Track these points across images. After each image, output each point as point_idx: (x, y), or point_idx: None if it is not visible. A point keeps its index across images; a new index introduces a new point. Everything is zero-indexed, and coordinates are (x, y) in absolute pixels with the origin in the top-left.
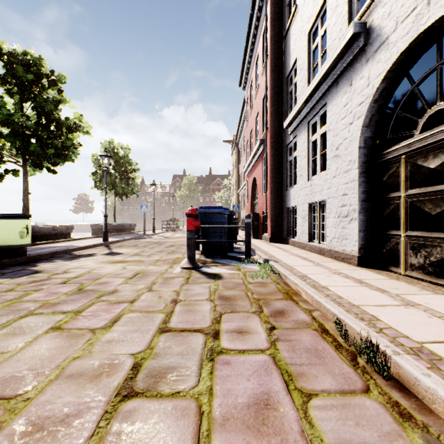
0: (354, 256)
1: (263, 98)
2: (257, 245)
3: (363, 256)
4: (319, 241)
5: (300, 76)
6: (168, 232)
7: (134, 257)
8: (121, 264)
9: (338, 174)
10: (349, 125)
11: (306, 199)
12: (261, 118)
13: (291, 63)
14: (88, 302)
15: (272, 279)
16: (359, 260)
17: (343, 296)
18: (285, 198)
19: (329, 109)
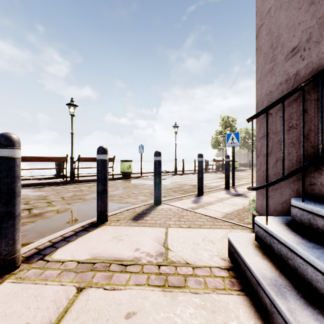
0: None
1: None
2: None
3: None
4: None
5: None
6: None
7: None
8: None
9: None
10: None
11: None
12: None
13: None
14: None
15: None
16: None
17: None
18: None
19: None
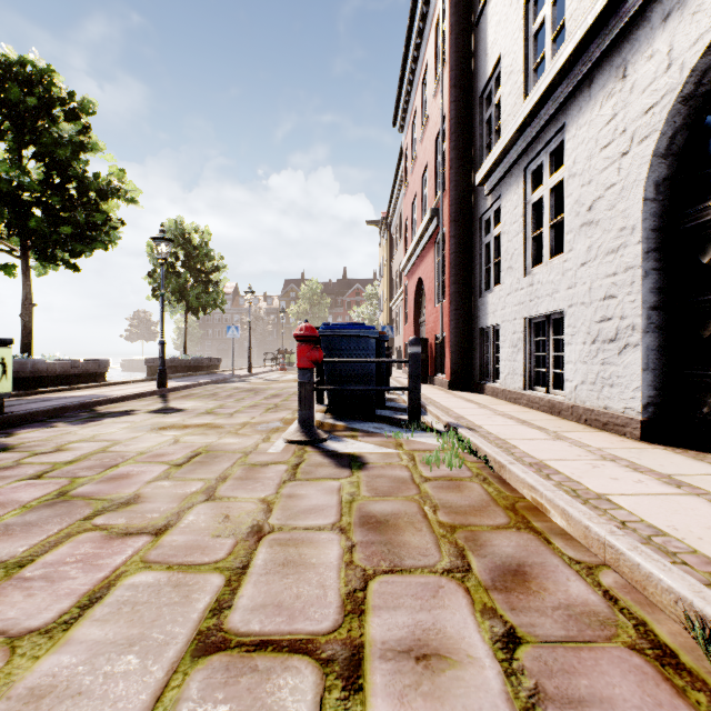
0: (634, 420)
1: (436, 138)
2: (427, 394)
3: (652, 420)
4: (548, 389)
5: (507, 87)
6: (274, 372)
7: (204, 417)
8: (172, 432)
9: (592, 258)
10: (621, 158)
11: (520, 311)
12: (432, 174)
13: (488, 67)
14: (57, 533)
15: (471, 469)
16: (645, 429)
17: (662, 527)
18: (477, 310)
19: (571, 134)
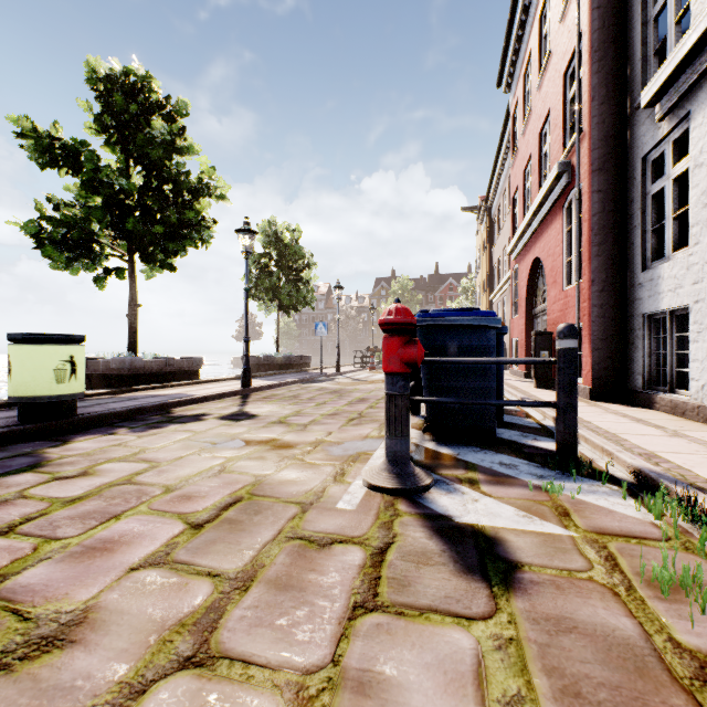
0: None
1: (564, 73)
2: None
3: None
4: None
5: None
6: (363, 371)
7: (272, 428)
8: (225, 453)
9: None
10: None
11: None
12: (557, 121)
13: None
14: None
15: None
16: None
17: None
18: (637, 290)
19: None
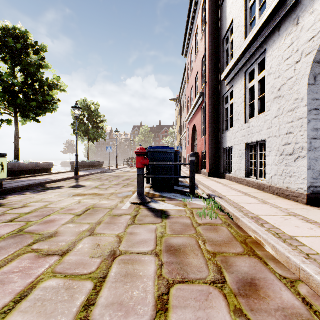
0: (303, 194)
1: (202, 59)
2: (198, 179)
3: (312, 194)
4: (257, 177)
5: (236, 33)
6: (128, 168)
7: (94, 190)
8: (78, 198)
9: (280, 114)
10: (296, 64)
11: (243, 140)
12: (200, 76)
13: (227, 25)
14: (13, 254)
15: (222, 219)
16: (309, 199)
17: None
18: (222, 139)
19: (269, 54)
